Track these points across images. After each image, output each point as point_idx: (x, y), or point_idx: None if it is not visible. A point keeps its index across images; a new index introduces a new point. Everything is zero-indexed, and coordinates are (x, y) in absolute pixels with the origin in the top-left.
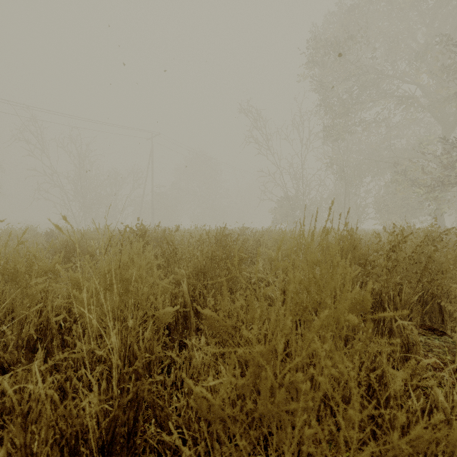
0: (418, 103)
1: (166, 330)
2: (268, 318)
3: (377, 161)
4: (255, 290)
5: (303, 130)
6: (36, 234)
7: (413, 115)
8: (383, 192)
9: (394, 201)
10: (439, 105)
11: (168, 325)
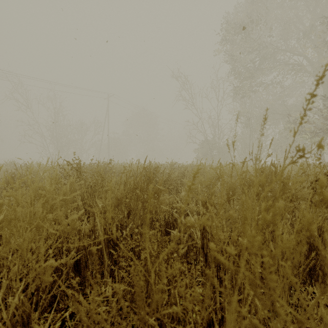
0: (305, 69)
1: (70, 273)
2: (182, 270)
3: (274, 113)
4: (177, 220)
5: (219, 91)
6: (15, 168)
7: (301, 78)
8: (278, 137)
9: (286, 143)
10: (321, 70)
11: (78, 263)
